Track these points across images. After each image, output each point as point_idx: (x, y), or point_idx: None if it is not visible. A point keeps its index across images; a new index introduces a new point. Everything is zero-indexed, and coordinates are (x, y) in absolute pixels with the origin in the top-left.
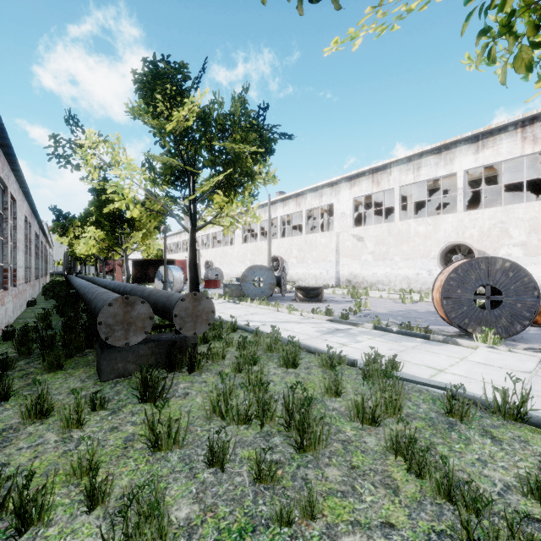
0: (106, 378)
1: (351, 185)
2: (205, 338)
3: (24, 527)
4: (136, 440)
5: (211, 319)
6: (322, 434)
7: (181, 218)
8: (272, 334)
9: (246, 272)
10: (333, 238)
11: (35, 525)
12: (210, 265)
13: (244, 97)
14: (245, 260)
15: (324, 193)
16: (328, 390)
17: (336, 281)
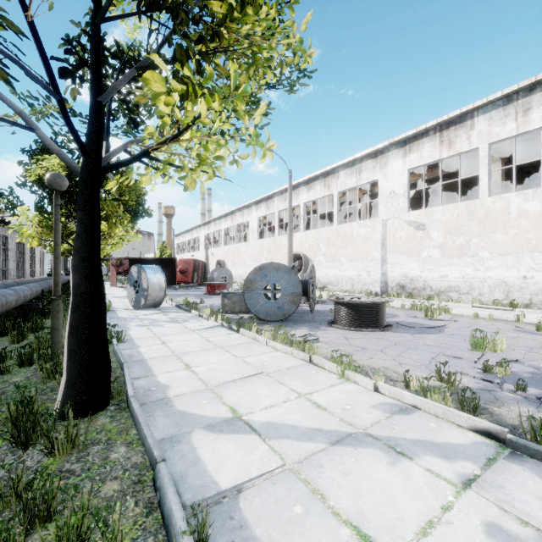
0: None
1: (405, 152)
2: None
3: None
4: None
5: None
6: None
7: None
8: None
9: (252, 275)
10: (377, 228)
11: None
12: (222, 264)
13: None
14: (261, 259)
15: (363, 167)
16: None
17: (382, 285)
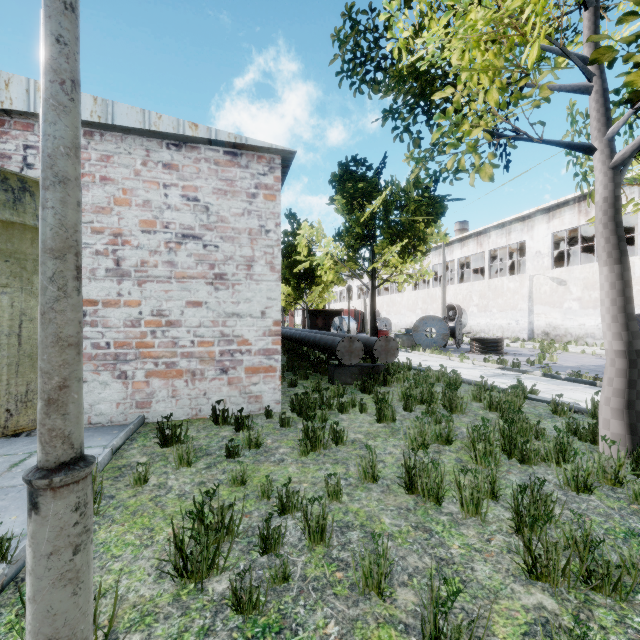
0: (337, 384)
1: (549, 218)
2: (389, 371)
3: (342, 412)
4: (367, 403)
5: (396, 354)
6: (462, 407)
7: (360, 277)
8: (440, 371)
9: (418, 323)
10: (525, 283)
11: (344, 413)
12: (377, 314)
13: (417, 176)
14: (416, 309)
15: (512, 229)
16: (474, 398)
17: (529, 333)
